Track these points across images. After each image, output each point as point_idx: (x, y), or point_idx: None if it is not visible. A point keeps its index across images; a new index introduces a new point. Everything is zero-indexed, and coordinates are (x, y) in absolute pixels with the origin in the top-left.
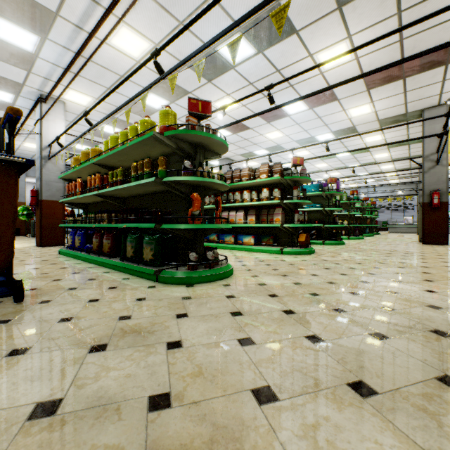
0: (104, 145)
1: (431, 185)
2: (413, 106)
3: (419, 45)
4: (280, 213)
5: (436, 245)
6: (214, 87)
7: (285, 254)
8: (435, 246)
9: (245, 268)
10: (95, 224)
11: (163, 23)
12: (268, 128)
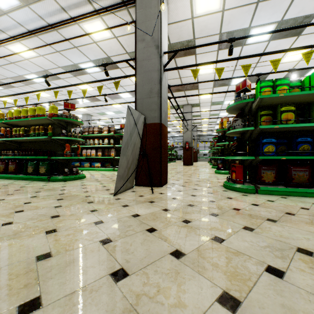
0: (9, 112)
1: (186, 139)
2: (179, 103)
3: (171, 83)
4: (114, 151)
5: (187, 166)
6: (77, 79)
7: (115, 171)
8: (186, 166)
9: (92, 176)
10: (4, 156)
11: (47, 49)
12: (112, 102)
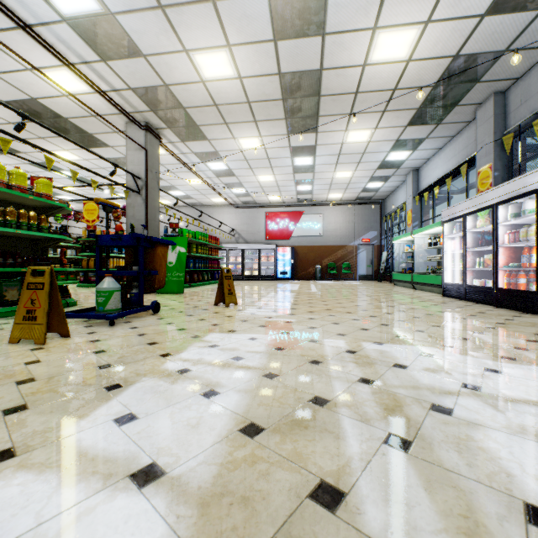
0: None
1: None
2: None
3: None
4: None
5: None
6: None
7: None
8: None
9: None
10: None
11: None
12: None
